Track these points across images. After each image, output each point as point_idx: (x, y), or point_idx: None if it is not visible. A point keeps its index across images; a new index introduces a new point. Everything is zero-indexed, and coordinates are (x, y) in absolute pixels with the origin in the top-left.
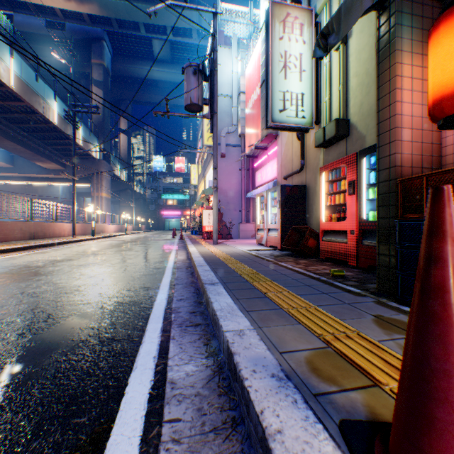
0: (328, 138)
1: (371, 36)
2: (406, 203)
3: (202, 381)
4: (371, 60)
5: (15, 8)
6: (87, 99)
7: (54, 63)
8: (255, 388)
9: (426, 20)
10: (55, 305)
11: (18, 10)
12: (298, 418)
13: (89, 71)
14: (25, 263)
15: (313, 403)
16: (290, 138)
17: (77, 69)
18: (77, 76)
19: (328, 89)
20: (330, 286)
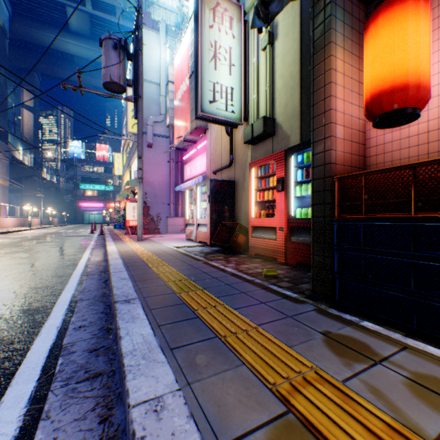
0: (257, 135)
1: (295, 41)
2: (344, 202)
3: None
4: (295, 64)
5: None
6: None
7: None
8: None
9: (355, 20)
10: None
11: None
12: None
13: None
14: None
15: None
16: (219, 133)
17: None
18: None
19: (256, 87)
20: (266, 292)
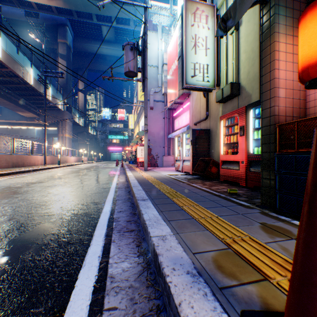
0: (225, 96)
1: (255, 24)
2: (282, 141)
3: (134, 276)
4: (255, 41)
5: (3, 1)
6: (55, 67)
7: (31, 41)
8: (175, 283)
9: (296, 11)
10: (27, 216)
11: (4, 3)
12: (208, 309)
13: (56, 47)
14: (7, 185)
15: (220, 296)
16: (199, 96)
17: (48, 46)
18: (48, 51)
19: (225, 61)
20: (227, 201)
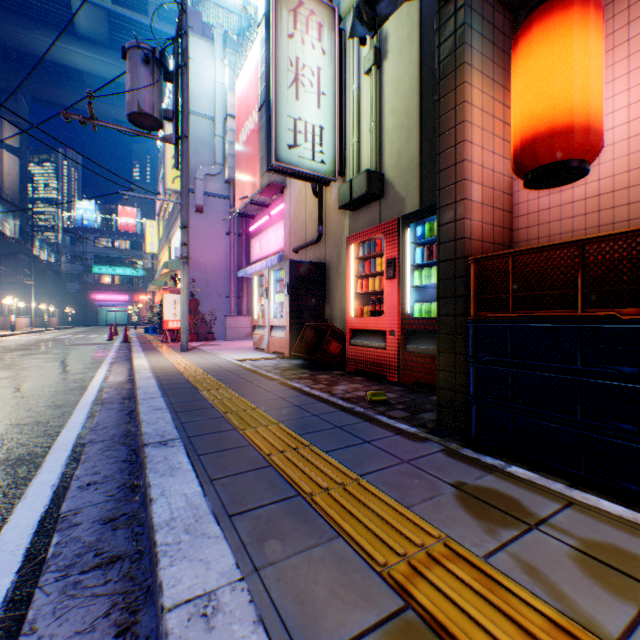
0: (358, 197)
1: (412, 62)
2: (484, 294)
3: None
4: (412, 95)
5: None
6: None
7: None
8: None
9: (498, 33)
10: None
11: None
12: None
13: None
14: None
15: None
16: (303, 193)
17: None
18: None
19: (356, 127)
20: (372, 426)
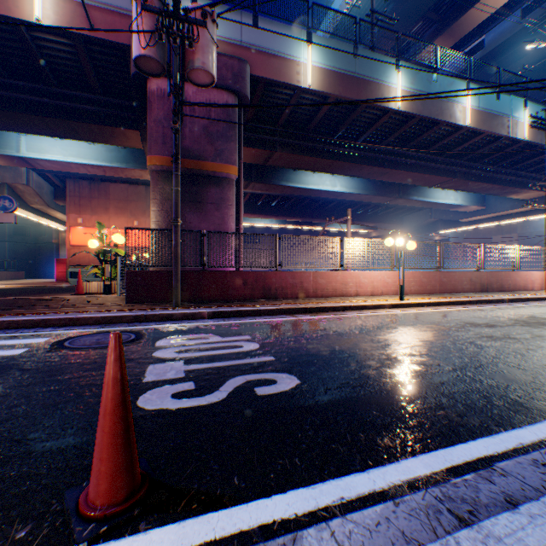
0: None
1: None
2: None
3: None
4: None
5: (483, 31)
6: None
7: (534, 55)
8: None
9: None
10: (383, 375)
11: (485, 31)
12: None
13: None
14: (437, 320)
15: None
16: None
17: None
18: None
19: None
20: None
